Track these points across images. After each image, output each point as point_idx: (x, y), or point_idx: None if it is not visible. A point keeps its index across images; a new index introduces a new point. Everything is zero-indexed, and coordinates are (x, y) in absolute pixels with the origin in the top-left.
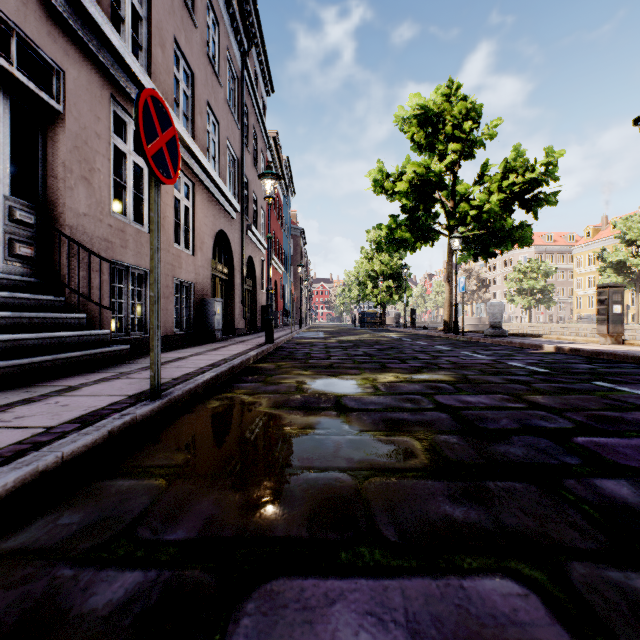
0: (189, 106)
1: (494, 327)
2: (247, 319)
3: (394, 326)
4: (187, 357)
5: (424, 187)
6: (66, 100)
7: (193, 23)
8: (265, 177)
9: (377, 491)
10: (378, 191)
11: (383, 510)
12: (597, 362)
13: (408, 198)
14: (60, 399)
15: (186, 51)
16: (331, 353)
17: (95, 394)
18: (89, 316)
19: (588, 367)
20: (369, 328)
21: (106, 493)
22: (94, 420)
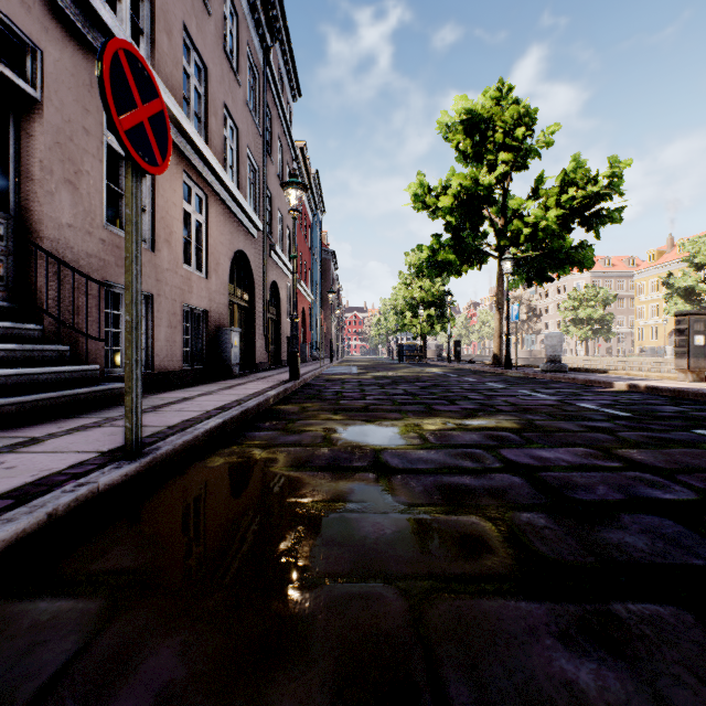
0: (202, 105)
1: (552, 361)
2: (271, 352)
3: (436, 360)
4: (194, 397)
5: (471, 202)
6: (44, 85)
7: (206, 9)
8: (289, 187)
9: (444, 624)
10: (419, 207)
11: (459, 669)
12: (684, 403)
13: (453, 215)
14: (9, 458)
15: (198, 41)
16: (366, 392)
17: (59, 450)
18: (75, 348)
19: (676, 410)
20: (408, 362)
21: (12, 628)
22: (37, 493)
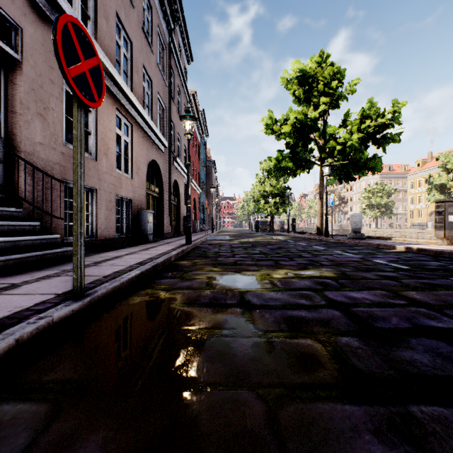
0: (128, 66)
1: (355, 232)
2: (173, 226)
3: (280, 231)
4: (122, 256)
5: (303, 129)
6: (23, 51)
7: (131, 4)
8: (185, 118)
9: (292, 423)
10: (269, 132)
11: None
12: (443, 260)
13: (291, 137)
14: None
15: (126, 24)
16: (235, 252)
17: (29, 292)
18: (44, 224)
19: (438, 264)
20: (262, 232)
21: None
22: (10, 324)
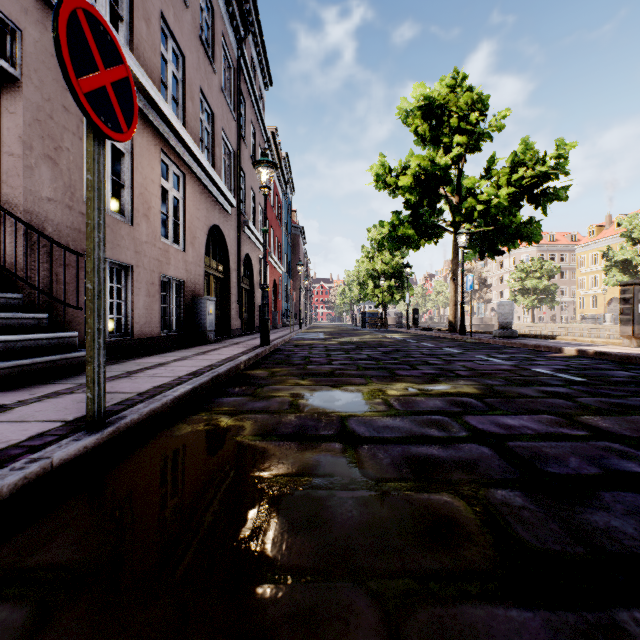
0: (179, 90)
1: (504, 328)
2: (244, 319)
3: (396, 326)
4: (169, 363)
5: (429, 181)
6: (24, 64)
7: (183, 1)
8: (260, 165)
9: None
10: (380, 186)
11: None
12: (633, 368)
13: (412, 193)
14: None
15: (175, 30)
16: (332, 357)
17: (24, 419)
18: (55, 316)
19: (627, 375)
20: (370, 328)
21: None
22: None
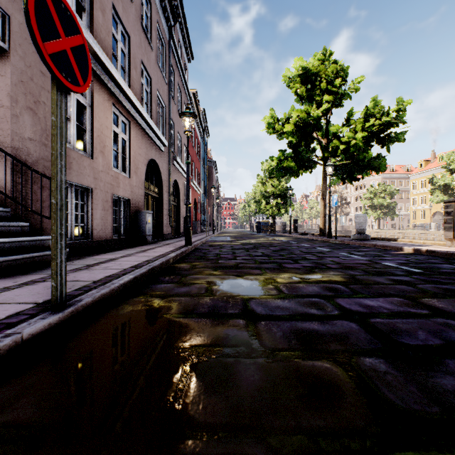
0: (126, 62)
1: (360, 233)
2: (173, 227)
3: (282, 232)
4: (117, 258)
5: (305, 128)
6: (11, 40)
7: None
8: (184, 115)
9: None
10: (270, 132)
11: None
12: None
13: (293, 136)
14: None
15: (123, 18)
16: (236, 254)
17: (6, 301)
18: (34, 224)
19: (452, 267)
20: (263, 233)
21: None
22: None
